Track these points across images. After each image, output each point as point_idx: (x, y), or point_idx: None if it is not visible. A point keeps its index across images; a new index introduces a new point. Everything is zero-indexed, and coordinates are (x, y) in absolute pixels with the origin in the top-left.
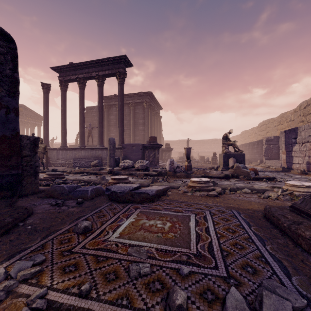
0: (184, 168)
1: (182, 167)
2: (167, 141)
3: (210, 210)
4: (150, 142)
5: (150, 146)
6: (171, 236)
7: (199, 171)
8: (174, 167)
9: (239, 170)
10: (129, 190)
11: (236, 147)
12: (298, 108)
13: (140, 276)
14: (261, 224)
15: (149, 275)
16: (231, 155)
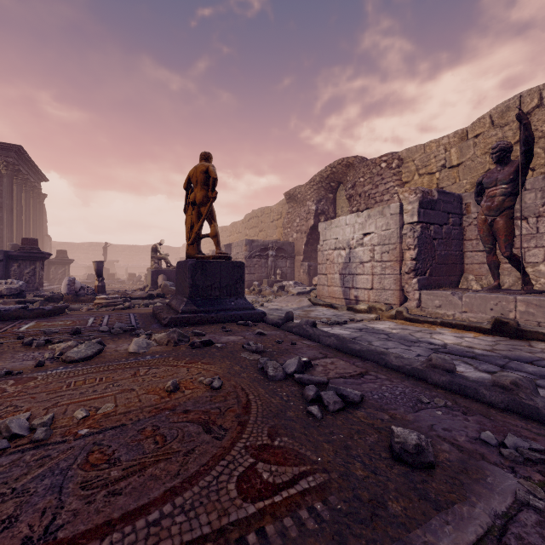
0: (94, 289)
1: (90, 288)
2: (59, 242)
3: (110, 315)
4: (23, 247)
5: (24, 256)
6: (72, 325)
7: (118, 293)
8: (76, 289)
9: (167, 288)
10: (17, 308)
11: (168, 262)
12: (244, 219)
13: (53, 333)
14: (145, 316)
15: (59, 332)
16: (161, 271)
